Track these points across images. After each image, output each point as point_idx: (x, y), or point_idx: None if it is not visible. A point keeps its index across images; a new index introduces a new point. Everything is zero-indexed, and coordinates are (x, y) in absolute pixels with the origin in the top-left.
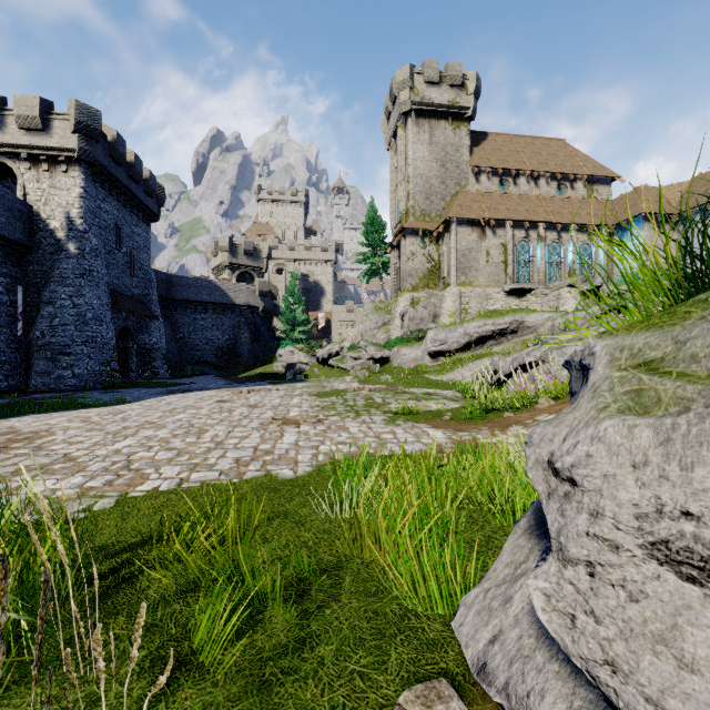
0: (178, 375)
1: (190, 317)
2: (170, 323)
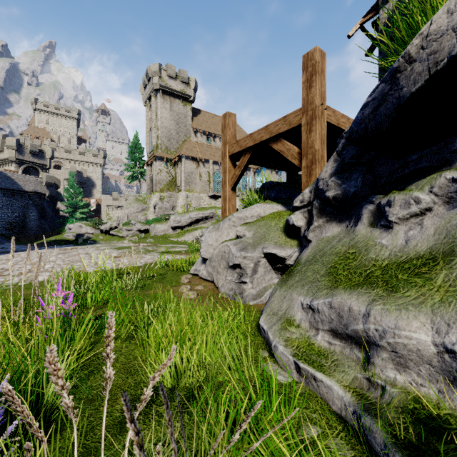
0: None
1: None
2: None
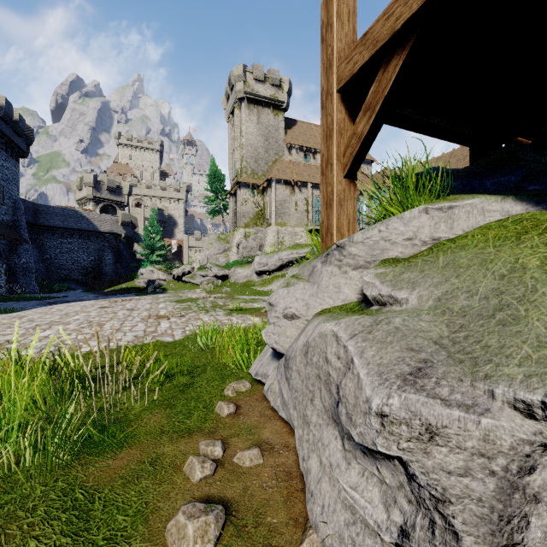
0: (45, 291)
1: (56, 241)
2: (37, 246)
